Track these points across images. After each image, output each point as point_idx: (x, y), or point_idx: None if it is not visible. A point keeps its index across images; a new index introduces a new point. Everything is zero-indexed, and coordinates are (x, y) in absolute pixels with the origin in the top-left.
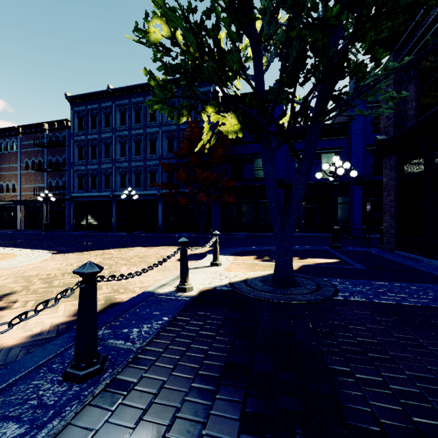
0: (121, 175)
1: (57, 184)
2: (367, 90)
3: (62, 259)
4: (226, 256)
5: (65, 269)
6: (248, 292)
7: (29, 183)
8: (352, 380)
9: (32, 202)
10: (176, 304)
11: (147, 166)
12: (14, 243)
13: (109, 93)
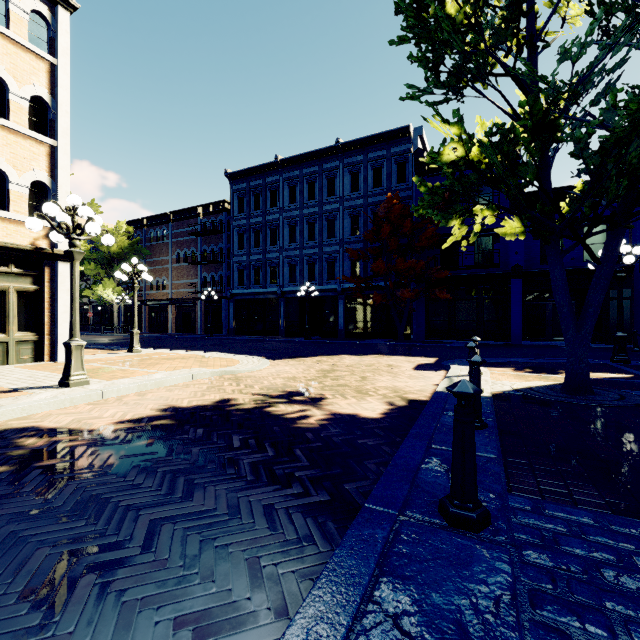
0: (290, 266)
1: (212, 279)
2: None
3: (286, 364)
4: None
5: (311, 374)
6: (544, 396)
7: (181, 278)
8: None
9: (184, 301)
10: (482, 400)
11: (324, 254)
12: (201, 348)
13: (276, 165)
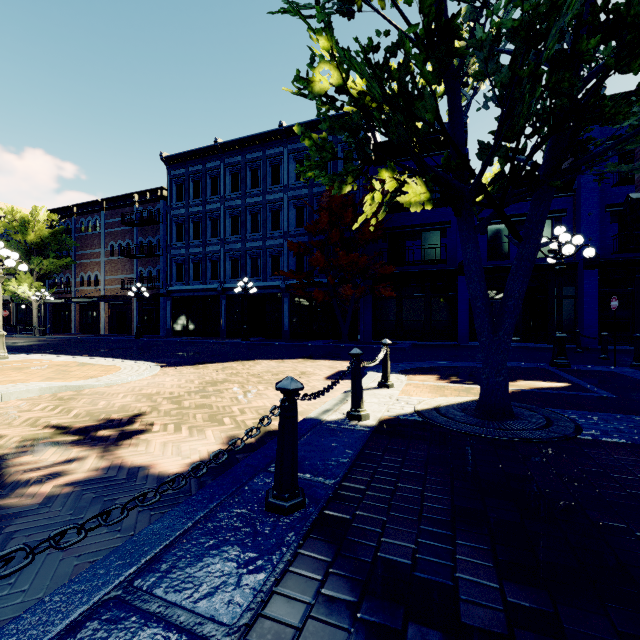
0: (232, 260)
1: (150, 274)
2: (629, 138)
3: (176, 373)
4: (395, 374)
5: (188, 387)
6: (447, 424)
7: (115, 273)
8: (631, 539)
9: (119, 298)
10: (355, 435)
11: (267, 247)
12: (107, 352)
13: (216, 149)
